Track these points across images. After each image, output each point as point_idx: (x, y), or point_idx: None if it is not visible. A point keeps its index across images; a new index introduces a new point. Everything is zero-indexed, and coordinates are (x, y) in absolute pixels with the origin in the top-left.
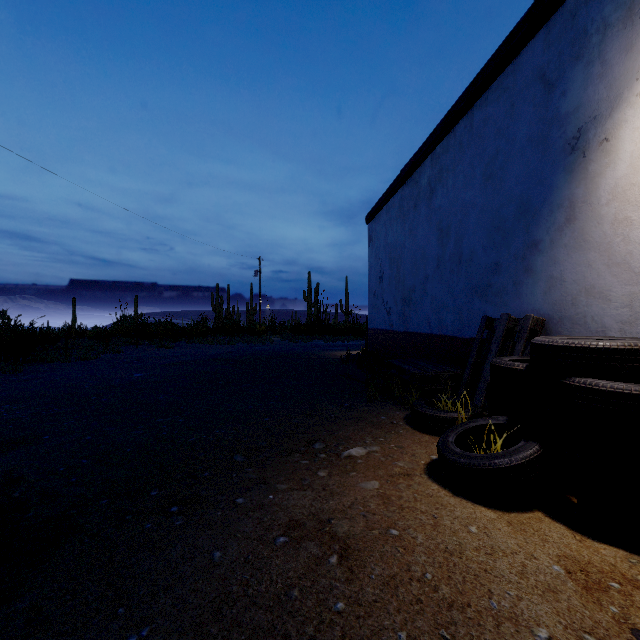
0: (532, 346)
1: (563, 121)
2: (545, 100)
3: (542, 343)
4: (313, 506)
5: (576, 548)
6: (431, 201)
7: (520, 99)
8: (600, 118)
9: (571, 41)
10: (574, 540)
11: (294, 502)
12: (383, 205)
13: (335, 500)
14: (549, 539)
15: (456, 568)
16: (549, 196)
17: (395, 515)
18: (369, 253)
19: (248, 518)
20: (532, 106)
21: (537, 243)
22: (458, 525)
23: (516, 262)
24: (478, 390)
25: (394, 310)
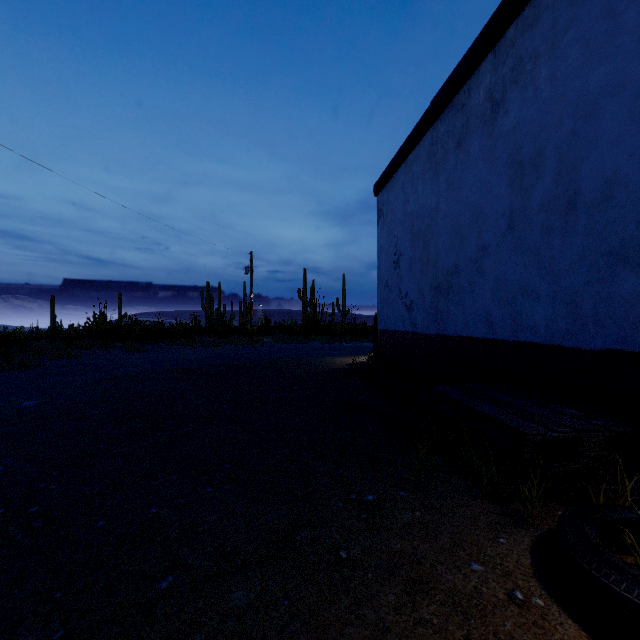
0: None
1: None
2: None
3: None
4: None
5: None
6: (494, 124)
7: None
8: None
9: None
10: None
11: None
12: (401, 162)
13: None
14: None
15: None
16: None
17: None
18: (378, 232)
19: None
20: None
21: None
22: None
23: None
24: None
25: (419, 304)
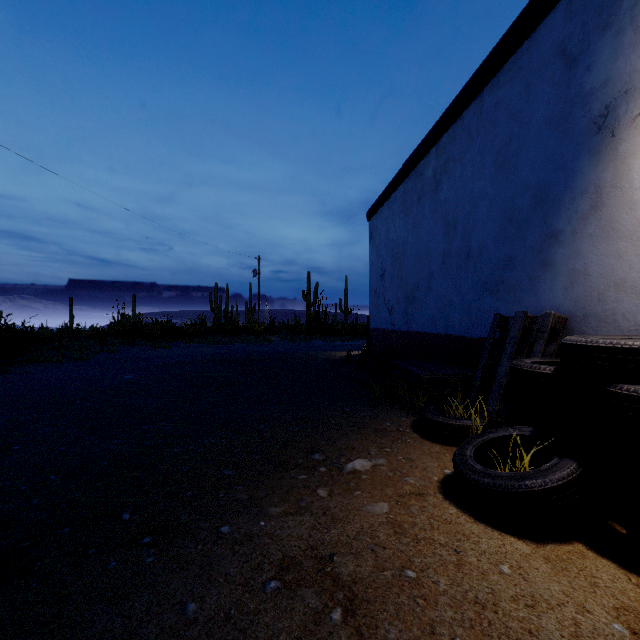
0: (564, 347)
1: (588, 98)
2: (566, 77)
3: (578, 343)
4: (311, 537)
5: (635, 596)
6: (436, 194)
7: (537, 78)
8: (633, 92)
9: (597, 9)
10: (630, 584)
11: (289, 531)
12: (385, 200)
13: (337, 528)
14: (599, 582)
15: (492, 628)
16: (571, 182)
17: (409, 549)
18: (370, 250)
19: (233, 554)
20: (551, 85)
21: (557, 234)
22: (486, 563)
23: (532, 255)
24: (491, 394)
25: (396, 309)
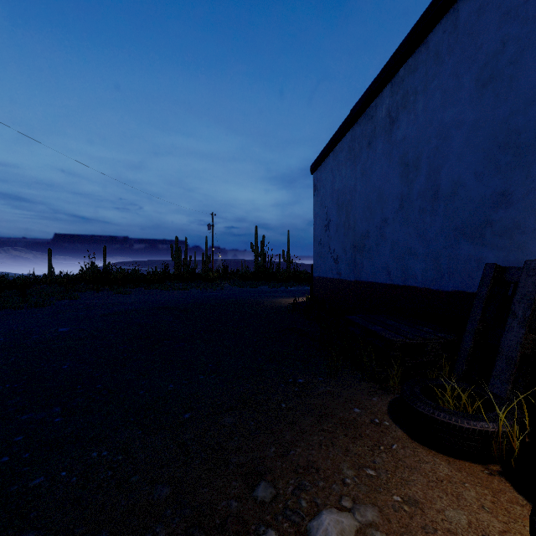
0: None
1: None
2: None
3: None
4: None
5: None
6: (391, 134)
7: None
8: None
9: None
10: None
11: None
12: (330, 151)
13: None
14: None
15: None
16: None
17: None
18: (314, 202)
19: None
20: None
21: None
22: None
23: None
24: (496, 371)
25: (342, 258)
